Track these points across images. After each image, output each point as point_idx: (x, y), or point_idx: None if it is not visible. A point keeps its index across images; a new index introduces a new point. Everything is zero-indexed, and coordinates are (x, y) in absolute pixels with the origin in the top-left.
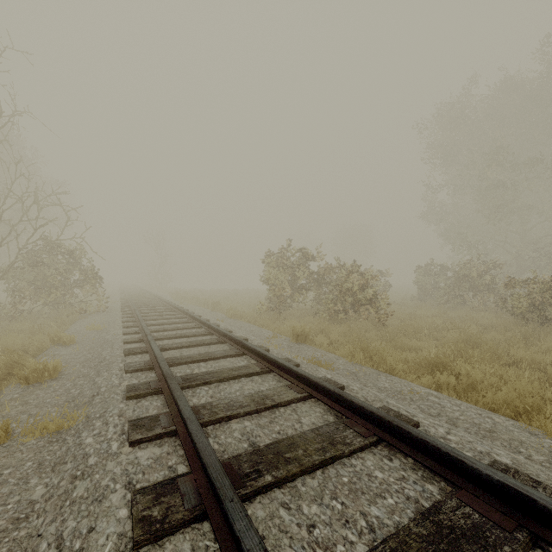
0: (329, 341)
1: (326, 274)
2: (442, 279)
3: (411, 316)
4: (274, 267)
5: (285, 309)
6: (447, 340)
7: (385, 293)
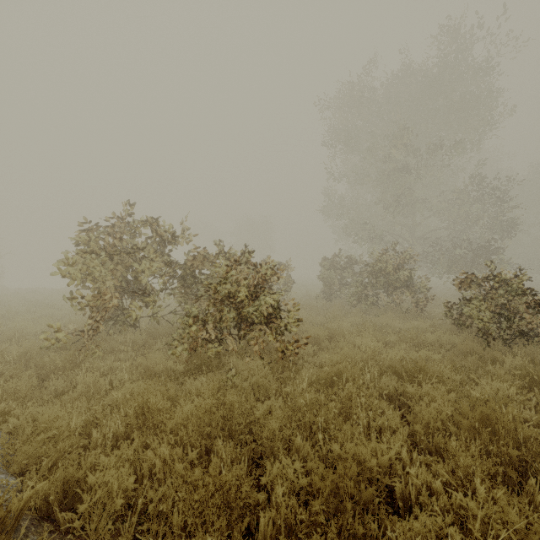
0: (143, 470)
1: (194, 267)
2: (349, 273)
3: (329, 332)
4: (89, 253)
5: (123, 329)
6: (432, 416)
7: (292, 300)
